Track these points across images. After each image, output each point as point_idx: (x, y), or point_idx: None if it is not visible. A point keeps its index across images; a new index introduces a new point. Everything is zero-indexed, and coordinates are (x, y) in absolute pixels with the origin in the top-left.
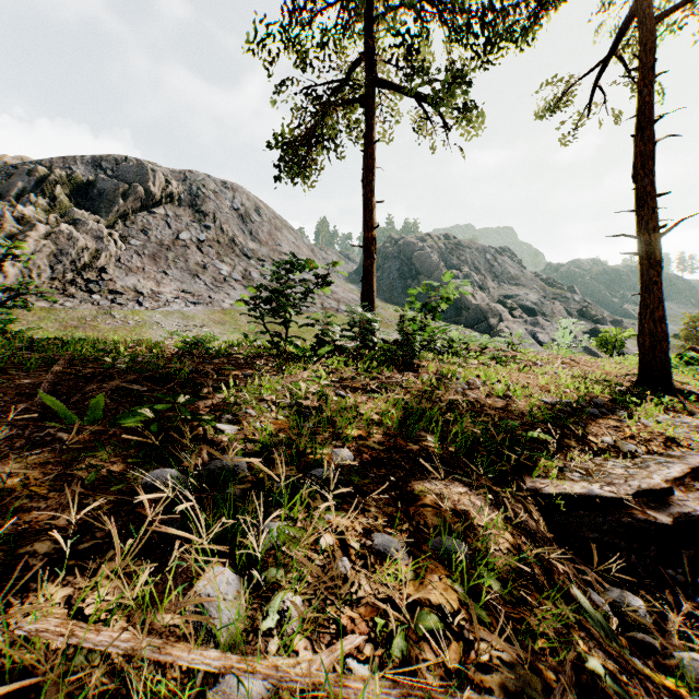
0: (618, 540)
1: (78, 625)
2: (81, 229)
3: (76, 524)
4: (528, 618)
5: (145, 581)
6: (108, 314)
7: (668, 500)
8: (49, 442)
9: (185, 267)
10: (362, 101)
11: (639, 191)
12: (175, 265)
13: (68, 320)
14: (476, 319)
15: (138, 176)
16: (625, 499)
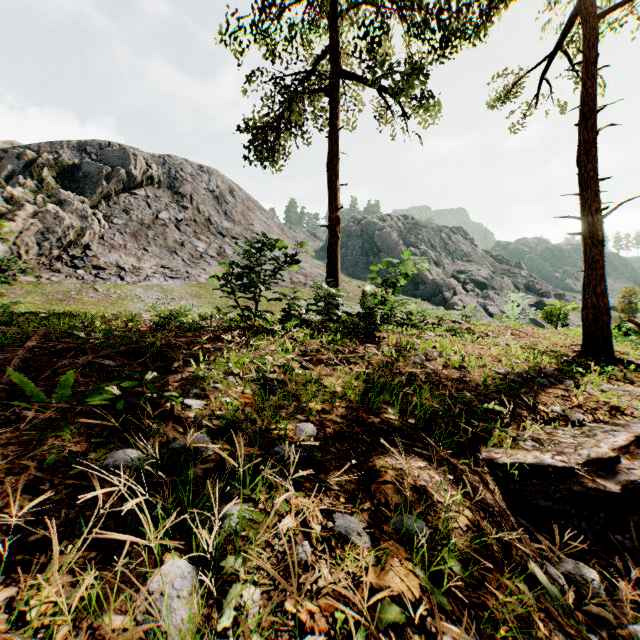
0: (569, 507)
1: (13, 638)
2: (67, 209)
3: (31, 512)
4: (490, 608)
5: (97, 576)
6: (92, 287)
7: (616, 468)
8: (14, 421)
9: (164, 244)
10: (327, 90)
11: (583, 176)
12: (154, 243)
13: (54, 294)
14: (432, 292)
15: (120, 160)
16: (575, 468)
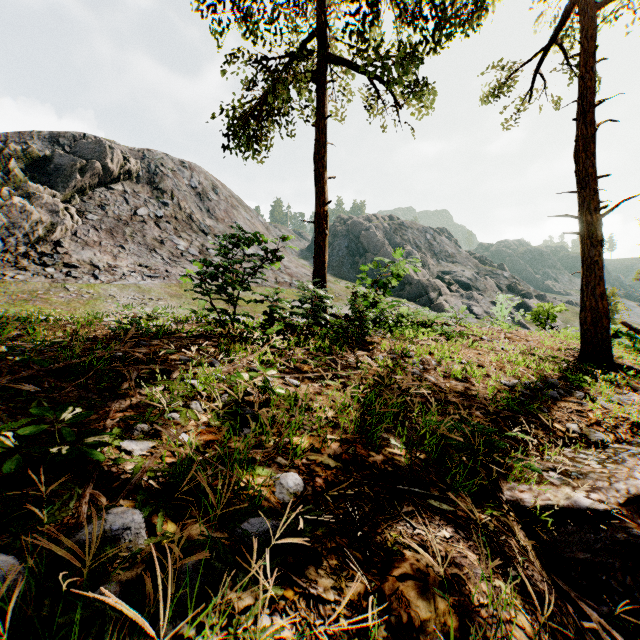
0: (612, 559)
1: None
2: (36, 203)
3: None
4: None
5: None
6: (62, 287)
7: None
8: None
9: (142, 241)
10: (313, 75)
11: (581, 173)
12: (132, 240)
13: (19, 293)
14: (418, 293)
15: (96, 153)
16: (616, 510)
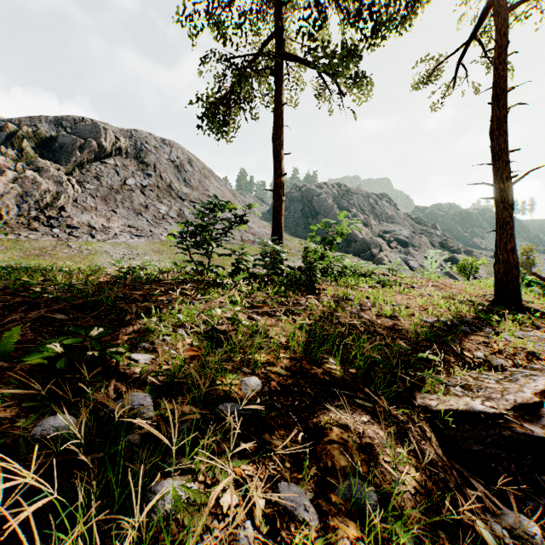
0: (499, 451)
1: None
2: (44, 175)
3: None
4: None
5: None
6: (66, 244)
7: (539, 412)
8: None
9: (130, 206)
10: (272, 70)
11: (495, 148)
12: (122, 205)
13: (31, 249)
14: (362, 249)
15: (92, 133)
16: (504, 414)
